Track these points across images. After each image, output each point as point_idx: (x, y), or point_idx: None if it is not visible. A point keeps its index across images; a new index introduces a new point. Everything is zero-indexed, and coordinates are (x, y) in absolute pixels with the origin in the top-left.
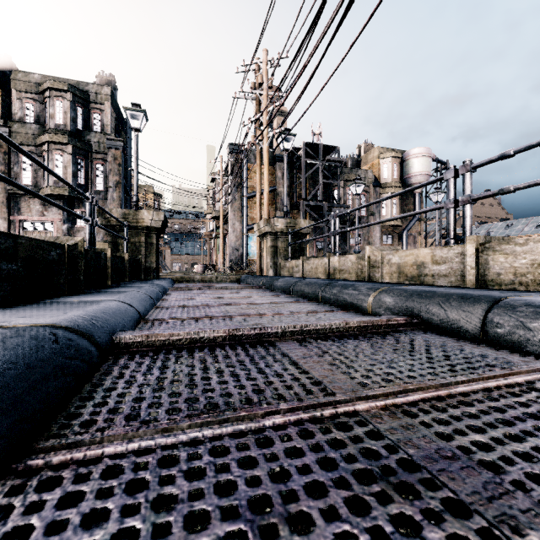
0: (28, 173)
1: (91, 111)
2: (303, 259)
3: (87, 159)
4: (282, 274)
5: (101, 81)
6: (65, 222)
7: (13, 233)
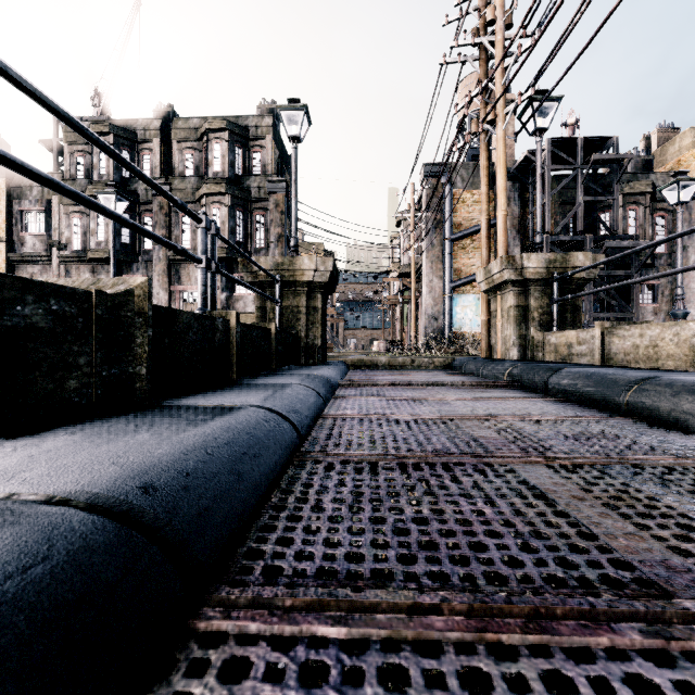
0: (187, 235)
1: (251, 151)
2: (603, 327)
3: (246, 211)
4: (537, 357)
5: (262, 112)
6: (223, 290)
7: (174, 306)
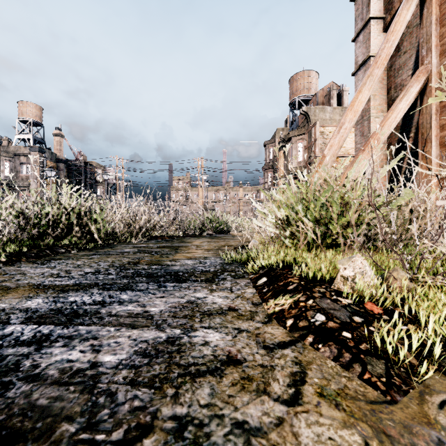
0: None
1: None
2: None
3: None
4: None
5: None
6: None
7: None
